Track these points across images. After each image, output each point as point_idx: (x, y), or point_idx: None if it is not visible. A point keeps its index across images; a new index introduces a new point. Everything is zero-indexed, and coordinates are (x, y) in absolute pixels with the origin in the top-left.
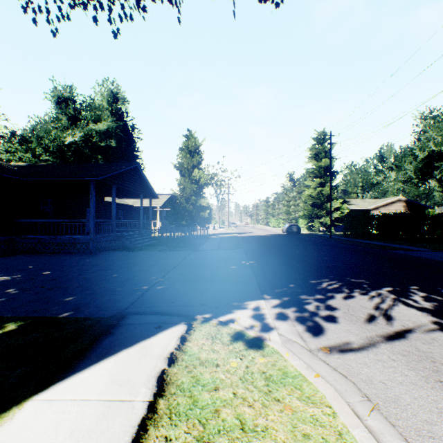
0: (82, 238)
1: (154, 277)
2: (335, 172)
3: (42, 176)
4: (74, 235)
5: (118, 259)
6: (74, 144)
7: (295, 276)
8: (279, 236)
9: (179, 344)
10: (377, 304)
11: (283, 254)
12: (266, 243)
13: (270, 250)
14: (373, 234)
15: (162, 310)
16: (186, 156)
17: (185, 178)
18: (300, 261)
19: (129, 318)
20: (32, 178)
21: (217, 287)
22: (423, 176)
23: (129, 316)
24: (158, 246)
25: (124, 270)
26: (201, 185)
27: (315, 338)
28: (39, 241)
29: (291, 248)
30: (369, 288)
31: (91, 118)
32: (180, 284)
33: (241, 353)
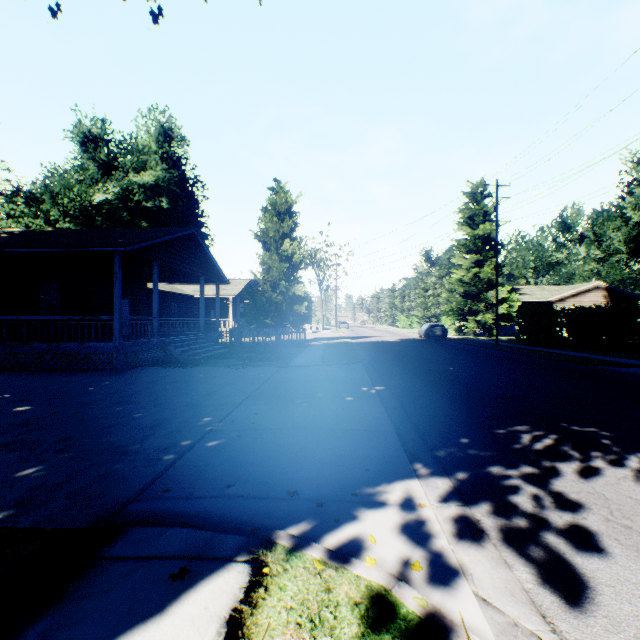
0: (100, 346)
1: (207, 420)
2: (499, 244)
3: (36, 245)
4: (88, 342)
5: (156, 381)
6: (106, 204)
7: (465, 419)
8: (416, 342)
9: None
10: None
11: (429, 373)
12: (398, 354)
13: (406, 365)
14: (564, 340)
15: (202, 510)
16: (272, 219)
17: (270, 254)
18: (462, 386)
19: (122, 536)
20: (19, 248)
21: (320, 445)
22: (636, 249)
23: (122, 531)
24: (227, 359)
25: (159, 403)
26: (295, 265)
27: (580, 621)
28: (33, 350)
29: (439, 363)
30: (621, 450)
31: (131, 165)
32: (251, 437)
33: None
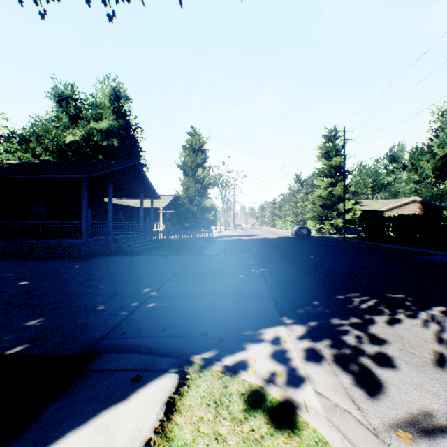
0: (73, 241)
1: (147, 290)
2: (346, 171)
3: (30, 173)
4: (65, 238)
5: (111, 265)
6: (75, 143)
7: (317, 289)
8: (289, 239)
9: (162, 419)
10: (439, 334)
11: (296, 260)
12: (276, 247)
13: (281, 255)
14: (390, 237)
15: (148, 344)
16: (190, 154)
17: (188, 178)
18: (317, 268)
19: (99, 358)
20: (18, 175)
21: (222, 305)
22: (440, 175)
23: (99, 356)
24: (159, 250)
25: (115, 279)
26: (205, 185)
27: (375, 404)
28: (27, 244)
29: (303, 253)
30: (417, 308)
31: (92, 116)
32: (177, 301)
33: (265, 444)
